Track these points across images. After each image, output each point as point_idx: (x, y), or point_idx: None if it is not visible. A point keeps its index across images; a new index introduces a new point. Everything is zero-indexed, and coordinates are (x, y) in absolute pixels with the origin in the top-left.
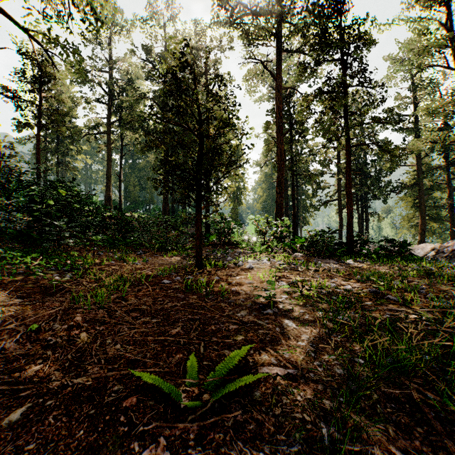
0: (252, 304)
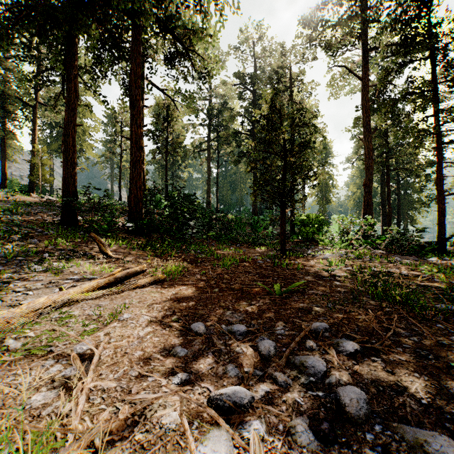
0: (317, 275)
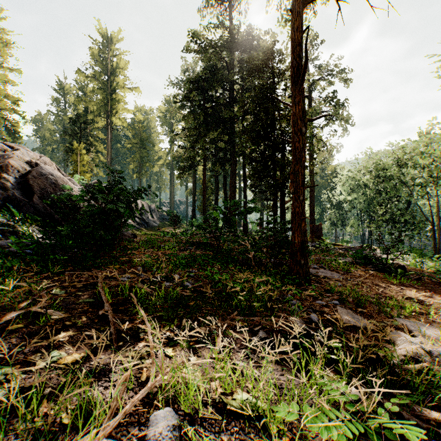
0: None
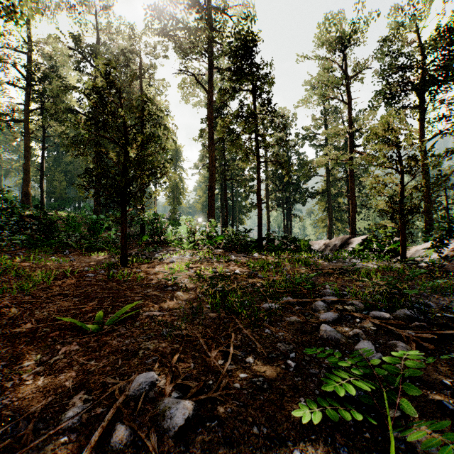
0: (159, 285)
